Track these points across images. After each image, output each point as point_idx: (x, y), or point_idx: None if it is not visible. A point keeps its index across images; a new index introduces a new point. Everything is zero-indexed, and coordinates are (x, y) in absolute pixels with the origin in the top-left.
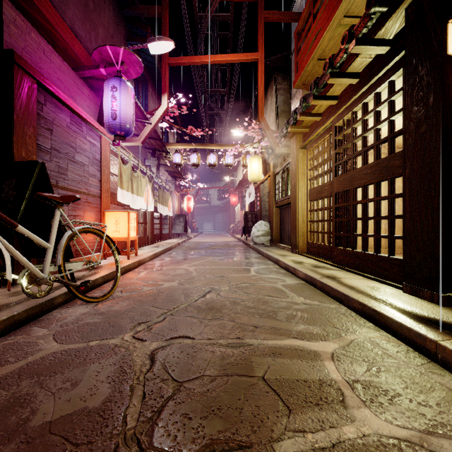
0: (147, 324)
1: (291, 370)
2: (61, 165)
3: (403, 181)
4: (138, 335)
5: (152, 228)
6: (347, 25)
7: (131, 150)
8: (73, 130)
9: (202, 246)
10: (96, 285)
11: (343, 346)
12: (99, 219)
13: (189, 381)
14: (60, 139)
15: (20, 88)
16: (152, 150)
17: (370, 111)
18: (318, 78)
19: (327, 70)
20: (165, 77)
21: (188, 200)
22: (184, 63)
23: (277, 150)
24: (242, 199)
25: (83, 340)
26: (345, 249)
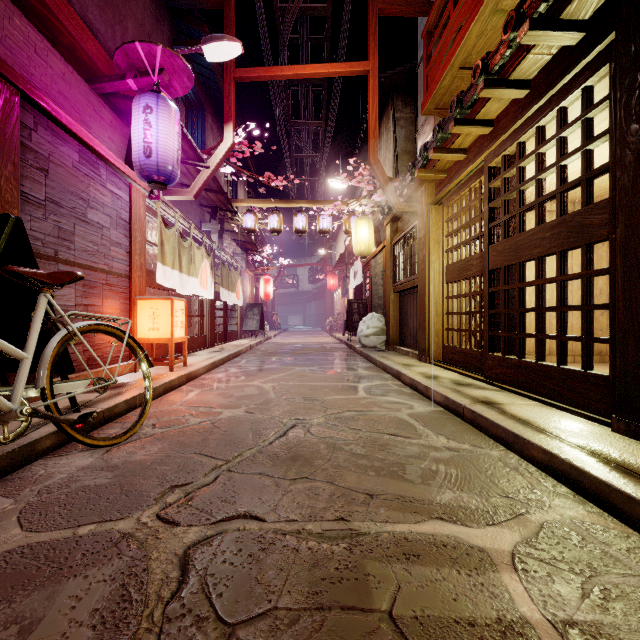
0: (186, 489)
1: (441, 595)
2: (64, 226)
3: (610, 249)
4: (166, 512)
5: (212, 324)
6: (507, 11)
7: (180, 207)
8: (84, 173)
9: (285, 349)
10: (114, 415)
11: (529, 537)
12: (128, 310)
13: (248, 623)
14: (61, 186)
15: None
16: (211, 208)
17: (550, 139)
18: (463, 93)
19: (478, 78)
20: (230, 98)
21: (265, 282)
22: (258, 78)
23: (397, 207)
24: (344, 281)
25: (69, 524)
26: (505, 358)
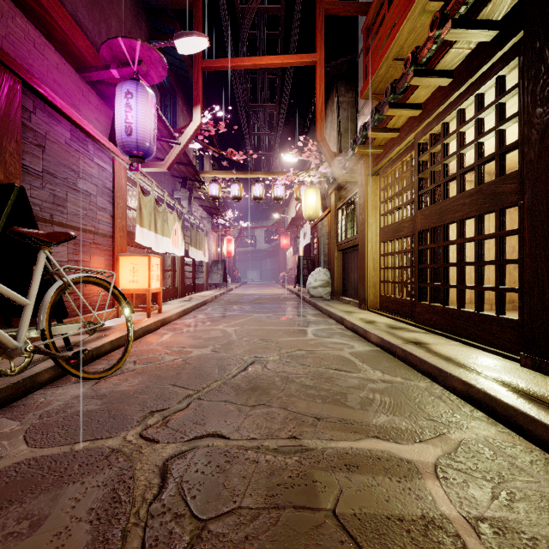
0: (164, 414)
1: (376, 497)
2: (58, 194)
3: (519, 213)
4: (147, 431)
5: (183, 277)
6: (434, 11)
7: (155, 178)
8: (75, 148)
9: (245, 299)
10: (101, 354)
11: (449, 452)
12: (112, 265)
13: (217, 519)
14: (56, 159)
15: None
16: (182, 178)
17: (469, 120)
18: (396, 81)
19: (409, 68)
20: (198, 85)
21: (228, 242)
22: (222, 68)
23: (341, 177)
24: (295, 241)
25: (66, 441)
26: (432, 305)
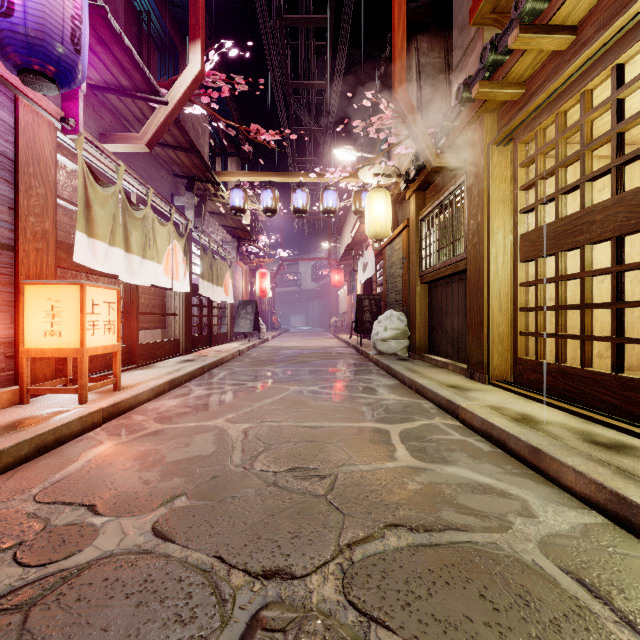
0: None
1: None
2: None
3: None
4: None
5: (189, 324)
6: None
7: (137, 169)
8: None
9: (281, 356)
10: None
11: None
12: (13, 303)
13: None
14: None
15: None
16: (187, 178)
17: None
18: None
19: None
20: (197, 5)
21: (261, 277)
22: None
23: (434, 159)
24: (351, 276)
25: None
26: None
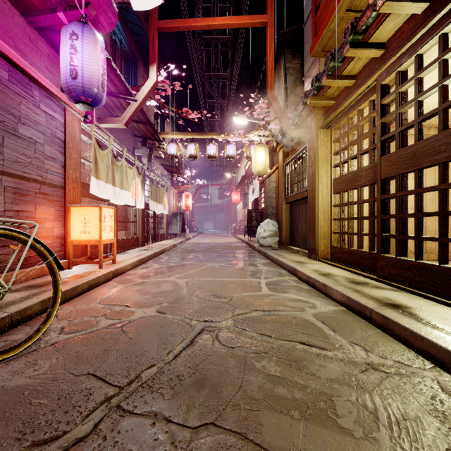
0: None
1: None
2: None
3: None
4: None
5: (143, 228)
6: None
7: (115, 135)
8: (15, 91)
9: (200, 248)
10: (26, 317)
11: None
12: (63, 216)
13: None
14: None
15: None
16: (142, 138)
17: None
18: (358, 18)
19: None
20: (154, 44)
21: (186, 197)
22: (177, 28)
23: (290, 132)
24: (245, 196)
25: None
26: (401, 259)
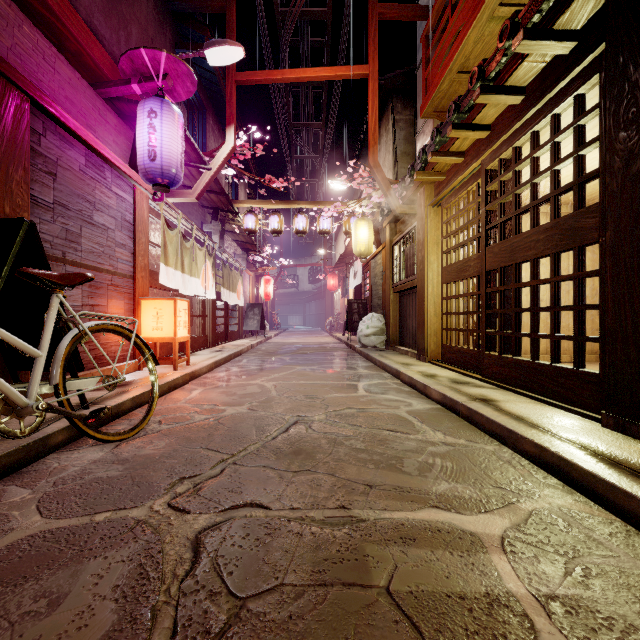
0: (195, 481)
1: (435, 573)
2: (71, 229)
3: (600, 251)
4: (177, 501)
5: (214, 323)
6: (504, 18)
7: (182, 209)
8: (91, 176)
9: (286, 349)
10: (121, 412)
11: (518, 523)
12: (132, 310)
13: (257, 597)
14: (69, 189)
15: (1, 107)
16: (213, 209)
17: (544, 144)
18: (461, 98)
19: (475, 84)
20: (231, 101)
21: (266, 283)
22: (259, 81)
23: (397, 208)
24: (344, 282)
25: (85, 512)
26: (502, 356)
